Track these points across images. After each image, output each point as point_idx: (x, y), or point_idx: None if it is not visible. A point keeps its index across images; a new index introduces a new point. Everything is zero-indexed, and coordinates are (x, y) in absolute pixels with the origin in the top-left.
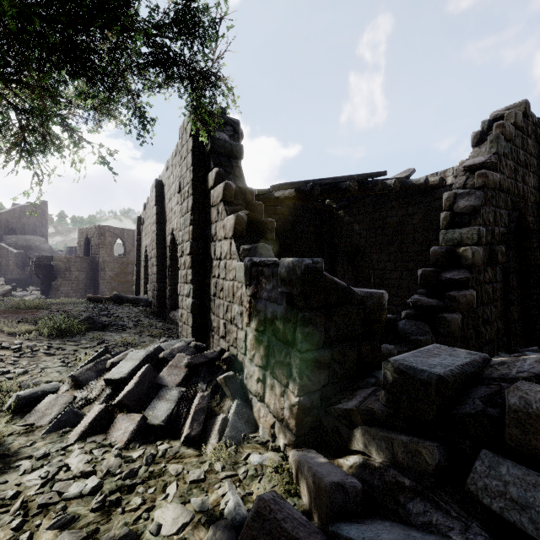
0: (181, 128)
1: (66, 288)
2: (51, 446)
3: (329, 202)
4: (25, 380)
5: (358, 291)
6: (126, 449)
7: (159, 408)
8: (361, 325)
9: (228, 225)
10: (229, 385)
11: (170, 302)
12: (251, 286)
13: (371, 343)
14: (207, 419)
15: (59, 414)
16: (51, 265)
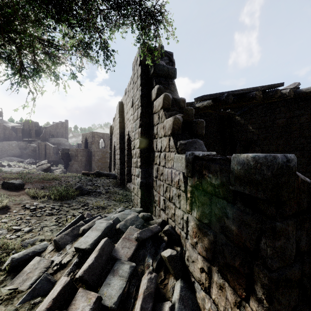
0: (133, 63)
1: (75, 166)
2: None
3: (229, 111)
4: (28, 237)
5: None
6: None
7: (113, 286)
8: None
9: (167, 126)
10: (172, 264)
11: (127, 177)
12: (192, 178)
13: None
14: (154, 302)
15: (38, 279)
16: (68, 153)
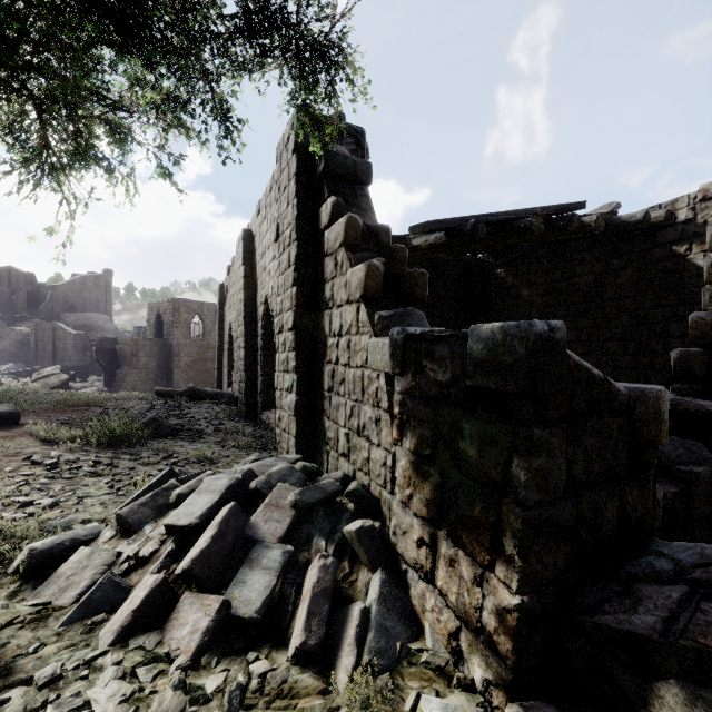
0: (280, 146)
1: (132, 379)
2: (69, 656)
3: (483, 257)
4: (53, 517)
5: (620, 387)
6: (195, 668)
7: (251, 585)
8: (625, 451)
9: (353, 281)
10: (366, 544)
11: (263, 399)
12: (403, 376)
13: (641, 486)
14: (333, 608)
15: (92, 585)
16: (115, 349)
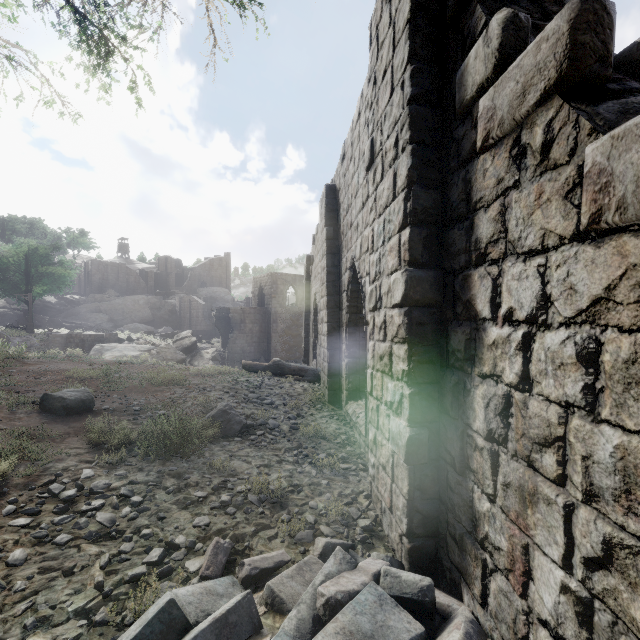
0: (376, 11)
1: (241, 342)
2: None
3: None
4: None
5: None
6: None
7: None
8: None
9: (631, 161)
10: None
11: (348, 385)
12: None
13: None
14: None
15: None
16: (229, 317)
